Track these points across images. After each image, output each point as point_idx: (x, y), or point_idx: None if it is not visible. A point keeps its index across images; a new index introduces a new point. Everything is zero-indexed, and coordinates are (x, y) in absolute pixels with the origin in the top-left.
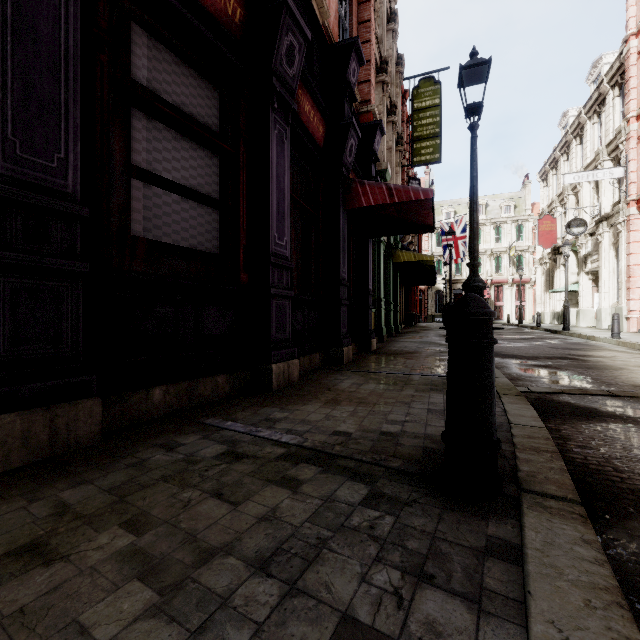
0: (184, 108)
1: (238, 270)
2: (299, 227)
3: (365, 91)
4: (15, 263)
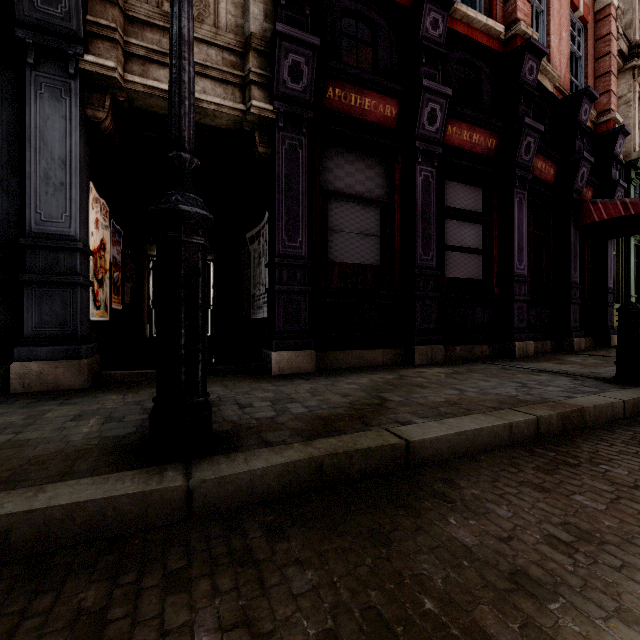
0: (465, 208)
1: (492, 287)
2: (531, 247)
3: (603, 102)
4: (422, 295)
